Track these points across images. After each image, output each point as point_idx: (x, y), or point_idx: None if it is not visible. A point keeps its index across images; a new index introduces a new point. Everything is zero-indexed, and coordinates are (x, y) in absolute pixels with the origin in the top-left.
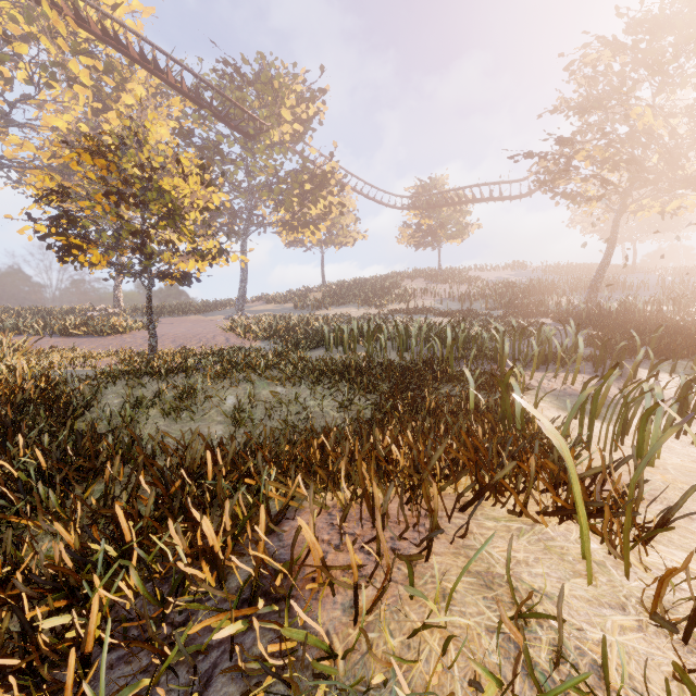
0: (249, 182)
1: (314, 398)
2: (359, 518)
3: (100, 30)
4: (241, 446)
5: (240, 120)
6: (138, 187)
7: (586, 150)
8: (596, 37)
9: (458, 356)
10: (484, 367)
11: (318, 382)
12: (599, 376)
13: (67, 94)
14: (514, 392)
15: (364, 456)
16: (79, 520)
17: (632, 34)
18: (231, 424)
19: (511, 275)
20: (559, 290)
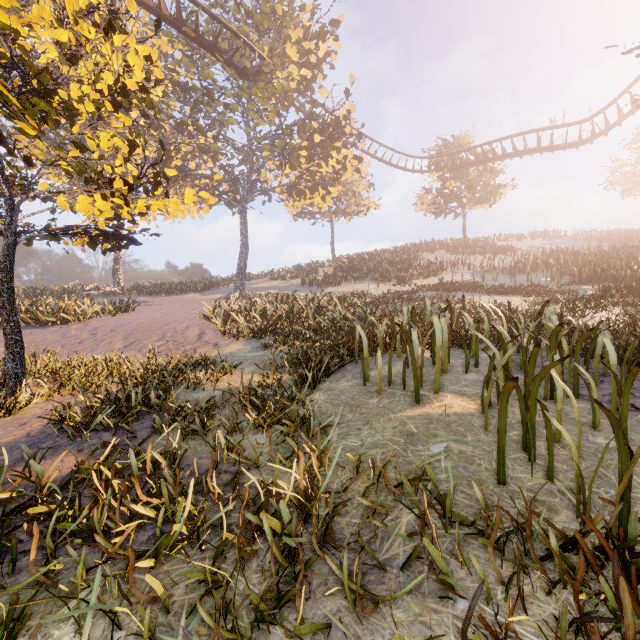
0: (250, 140)
1: None
2: None
3: None
4: None
5: (234, 49)
6: None
7: None
8: None
9: None
10: None
11: None
12: None
13: None
14: None
15: None
16: None
17: None
18: None
19: (547, 244)
20: None
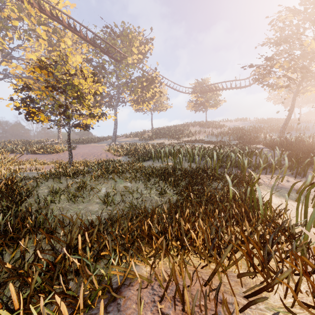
0: (118, 82)
1: (146, 189)
2: (172, 296)
3: (50, 14)
4: (102, 227)
5: (113, 53)
6: (63, 84)
7: (280, 63)
8: (284, 8)
9: (219, 165)
10: (233, 171)
11: (148, 180)
12: (294, 177)
13: (36, 43)
14: (258, 191)
15: (175, 241)
16: (5, 274)
17: (303, 5)
18: (103, 204)
19: (240, 124)
20: (265, 131)
